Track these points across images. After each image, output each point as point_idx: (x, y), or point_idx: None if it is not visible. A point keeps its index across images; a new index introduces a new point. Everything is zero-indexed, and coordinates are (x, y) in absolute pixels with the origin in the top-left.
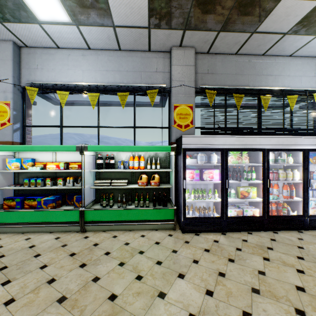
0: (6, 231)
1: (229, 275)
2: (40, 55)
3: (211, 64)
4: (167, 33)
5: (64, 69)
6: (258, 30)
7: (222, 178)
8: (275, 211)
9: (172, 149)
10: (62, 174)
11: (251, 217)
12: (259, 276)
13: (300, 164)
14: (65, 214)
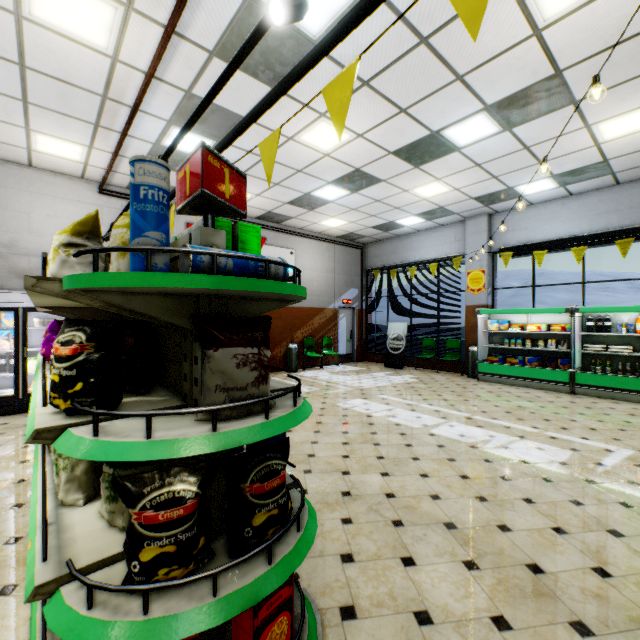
0: (493, 381)
1: None
2: (510, 217)
3: None
4: None
5: (538, 225)
6: None
7: None
8: None
9: None
10: (538, 337)
11: None
12: None
13: None
14: (552, 373)
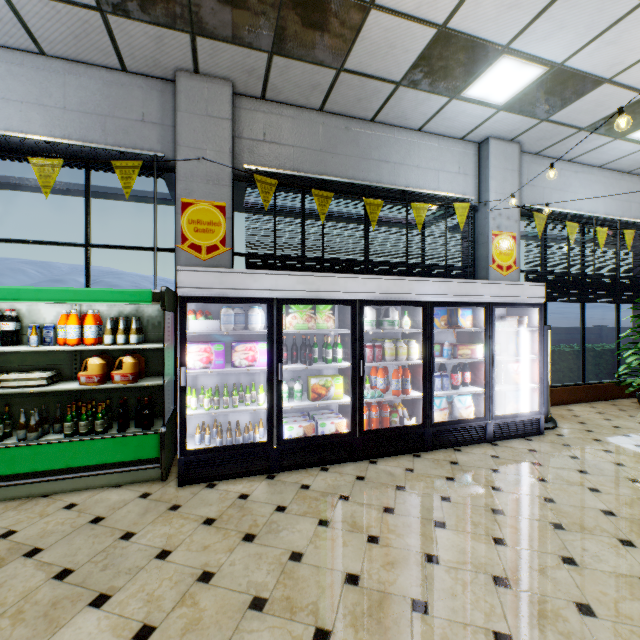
0: None
1: (223, 576)
2: None
3: (270, 124)
4: (152, 33)
5: None
6: (348, 66)
7: (270, 361)
8: (377, 420)
9: (155, 297)
10: None
11: (329, 437)
12: (286, 566)
13: (420, 330)
14: None
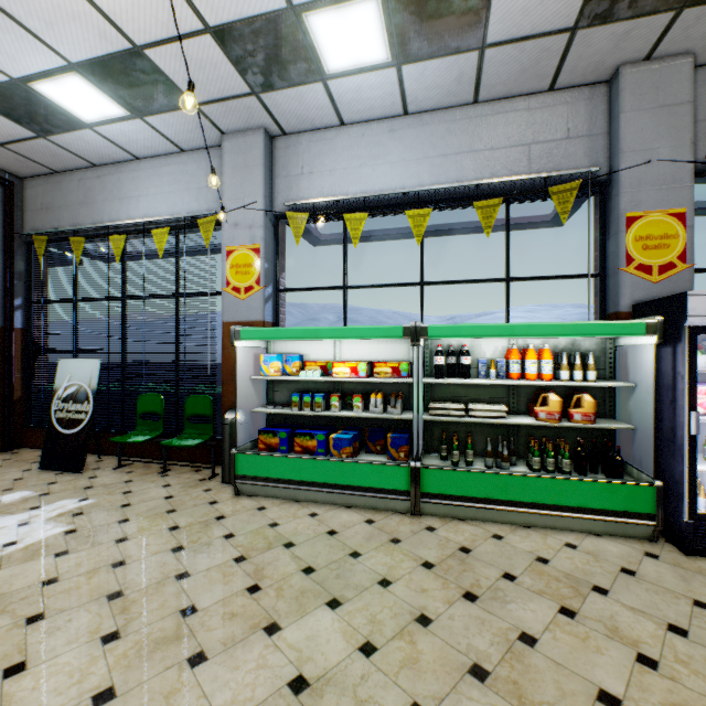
0: (268, 493)
1: None
2: (307, 146)
3: None
4: (620, 31)
5: (352, 167)
6: None
7: None
8: None
9: (648, 329)
10: (353, 387)
11: None
12: None
13: None
14: (379, 472)
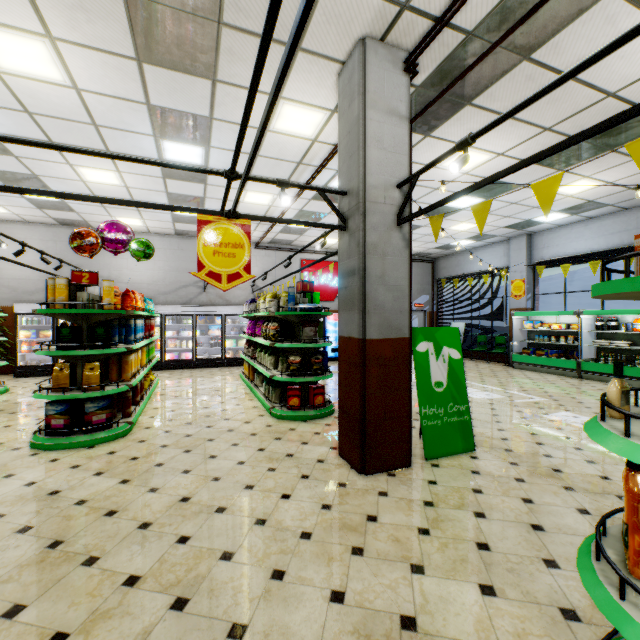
0: (524, 368)
1: None
2: (546, 236)
3: None
4: None
5: (566, 243)
6: None
7: None
8: None
9: None
10: (564, 334)
11: None
12: None
13: None
14: (564, 362)
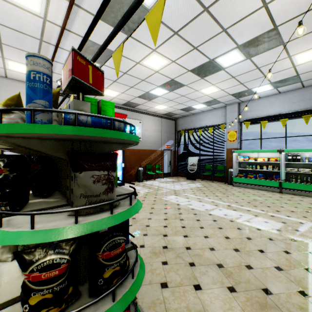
0: (241, 186)
1: None
2: (249, 104)
3: None
4: None
5: (263, 108)
6: None
7: None
8: None
9: None
10: (263, 164)
11: None
12: None
13: None
14: (270, 182)
